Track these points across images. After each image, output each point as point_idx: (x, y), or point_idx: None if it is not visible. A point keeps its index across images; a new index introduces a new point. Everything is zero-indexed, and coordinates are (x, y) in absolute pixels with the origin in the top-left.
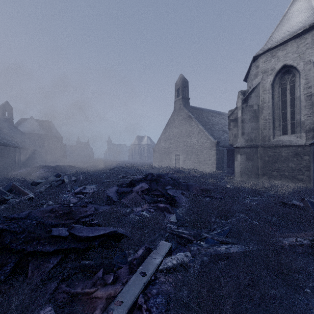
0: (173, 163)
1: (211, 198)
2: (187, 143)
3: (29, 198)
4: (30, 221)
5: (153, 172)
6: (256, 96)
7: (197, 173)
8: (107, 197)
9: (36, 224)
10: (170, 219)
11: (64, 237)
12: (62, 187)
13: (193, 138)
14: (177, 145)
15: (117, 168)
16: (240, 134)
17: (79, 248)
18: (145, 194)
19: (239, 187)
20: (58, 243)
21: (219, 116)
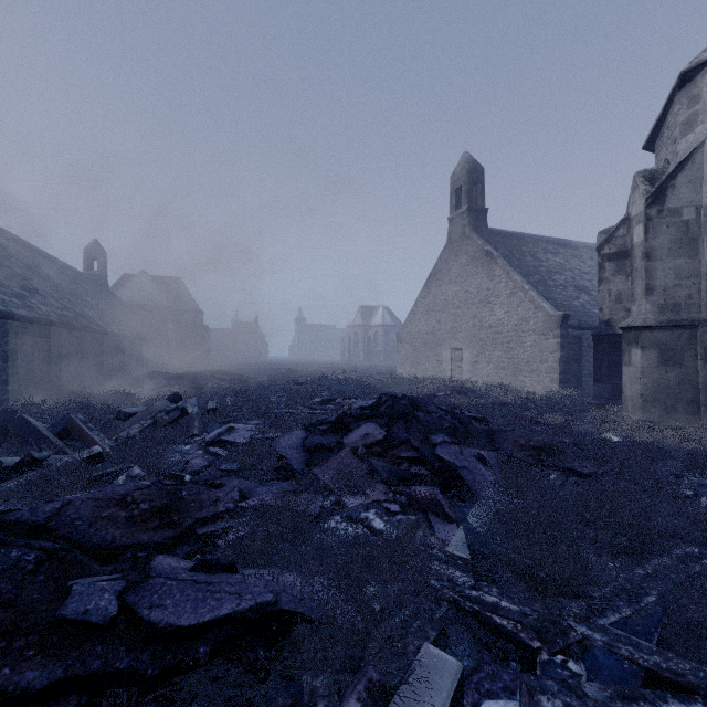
0: (447, 368)
1: (567, 476)
2: (482, 320)
3: (93, 456)
4: (20, 552)
5: (398, 390)
6: (691, 184)
7: (512, 396)
8: (277, 459)
9: (32, 565)
10: (451, 547)
11: (98, 625)
12: (182, 426)
13: (497, 308)
14: (457, 325)
15: (313, 380)
16: (639, 291)
17: (140, 672)
18: (375, 455)
19: (647, 441)
20: (74, 651)
21: (565, 251)
